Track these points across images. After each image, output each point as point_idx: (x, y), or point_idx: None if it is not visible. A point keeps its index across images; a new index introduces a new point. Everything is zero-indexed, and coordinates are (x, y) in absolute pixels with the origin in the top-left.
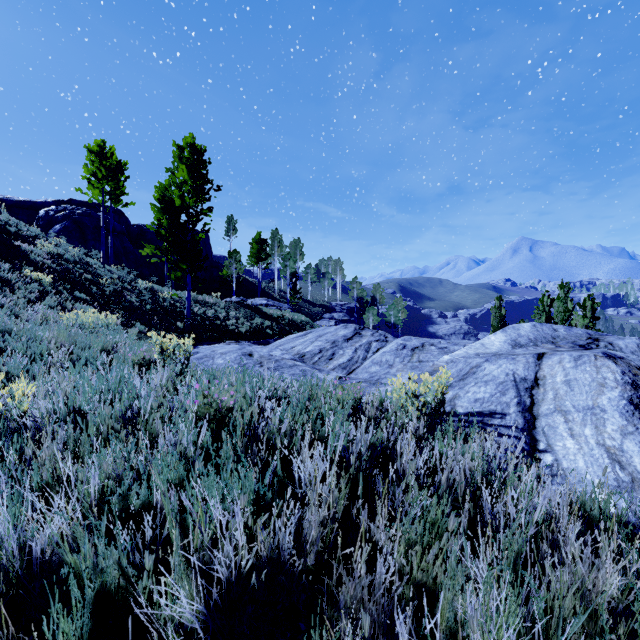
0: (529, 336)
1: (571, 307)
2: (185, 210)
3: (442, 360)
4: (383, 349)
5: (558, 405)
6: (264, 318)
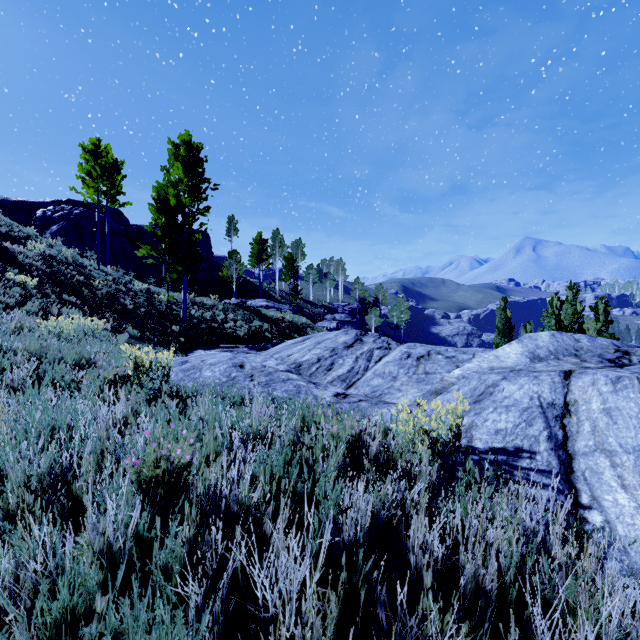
0: (549, 347)
1: (580, 309)
2: (180, 210)
3: (452, 375)
4: (386, 358)
5: (599, 442)
6: (263, 320)
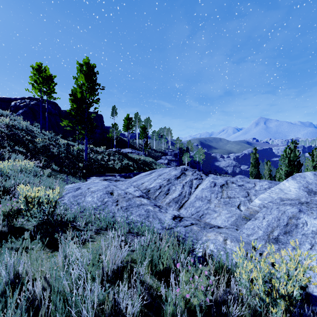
0: (316, 183)
1: (298, 154)
2: (83, 100)
3: (254, 204)
4: (201, 185)
5: None
6: (129, 160)
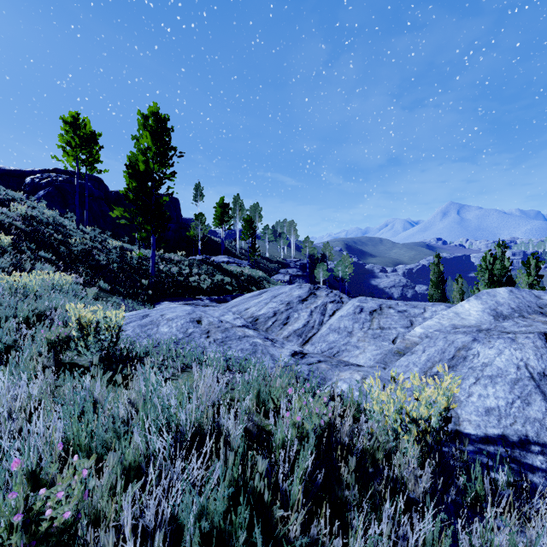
0: (510, 304)
1: (508, 264)
2: (149, 174)
3: (414, 334)
4: (339, 312)
5: None
6: (225, 274)
